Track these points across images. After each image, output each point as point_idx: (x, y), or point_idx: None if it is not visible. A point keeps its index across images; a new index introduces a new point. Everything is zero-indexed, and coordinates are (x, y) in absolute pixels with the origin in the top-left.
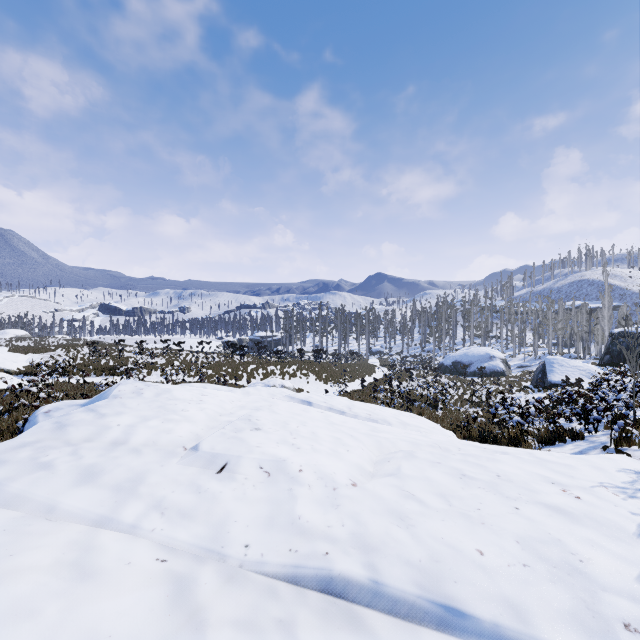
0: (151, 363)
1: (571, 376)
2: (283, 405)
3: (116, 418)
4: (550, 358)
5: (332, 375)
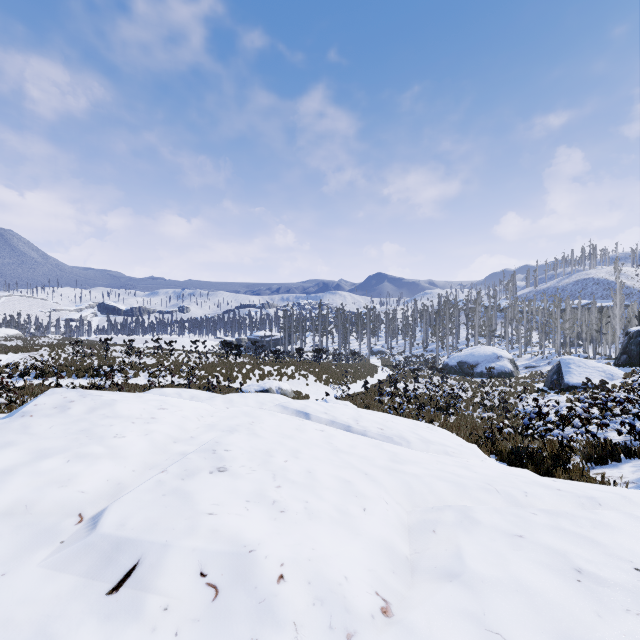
0: (139, 363)
1: (590, 377)
2: (270, 421)
3: None
4: (566, 358)
5: (333, 376)
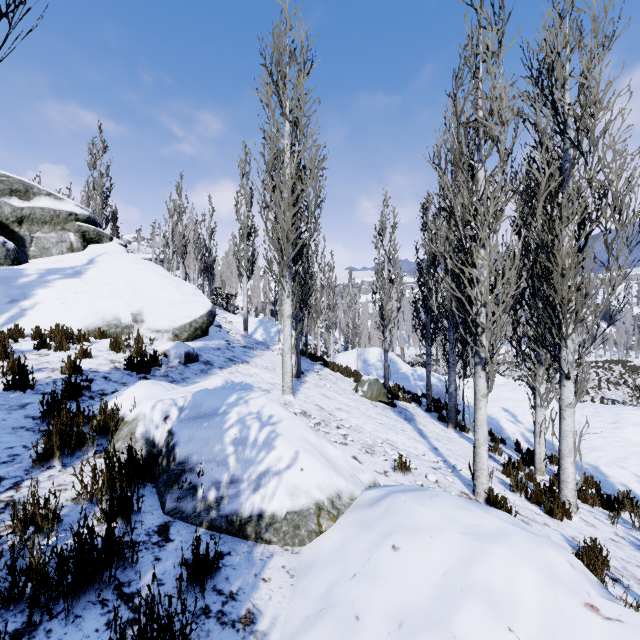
0: None
1: None
2: None
3: (635, 411)
4: None
5: None
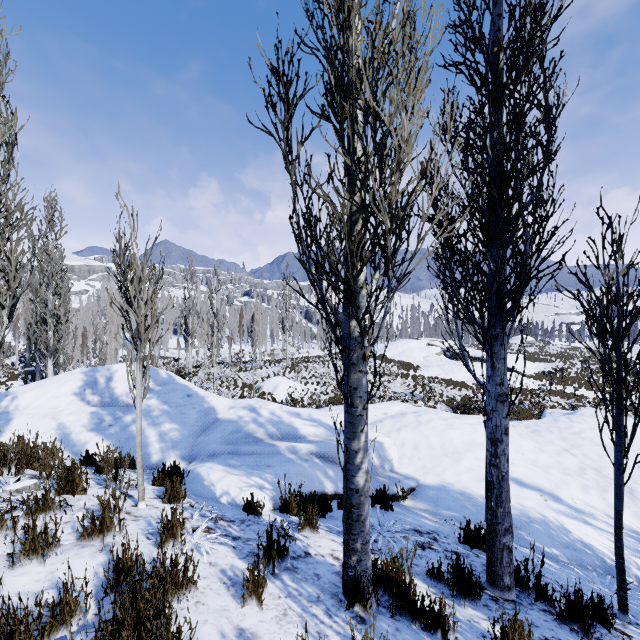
0: None
1: None
2: None
3: (577, 424)
4: None
5: None
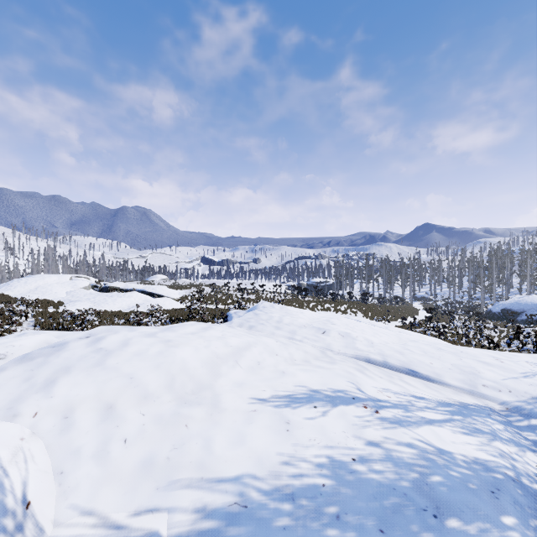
0: (247, 298)
1: None
2: (344, 319)
3: (272, 314)
4: None
5: (377, 314)
